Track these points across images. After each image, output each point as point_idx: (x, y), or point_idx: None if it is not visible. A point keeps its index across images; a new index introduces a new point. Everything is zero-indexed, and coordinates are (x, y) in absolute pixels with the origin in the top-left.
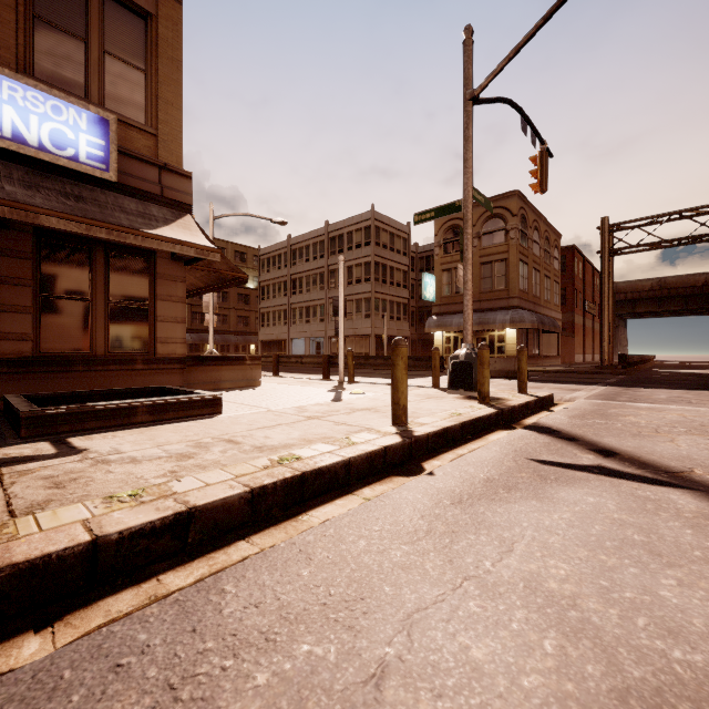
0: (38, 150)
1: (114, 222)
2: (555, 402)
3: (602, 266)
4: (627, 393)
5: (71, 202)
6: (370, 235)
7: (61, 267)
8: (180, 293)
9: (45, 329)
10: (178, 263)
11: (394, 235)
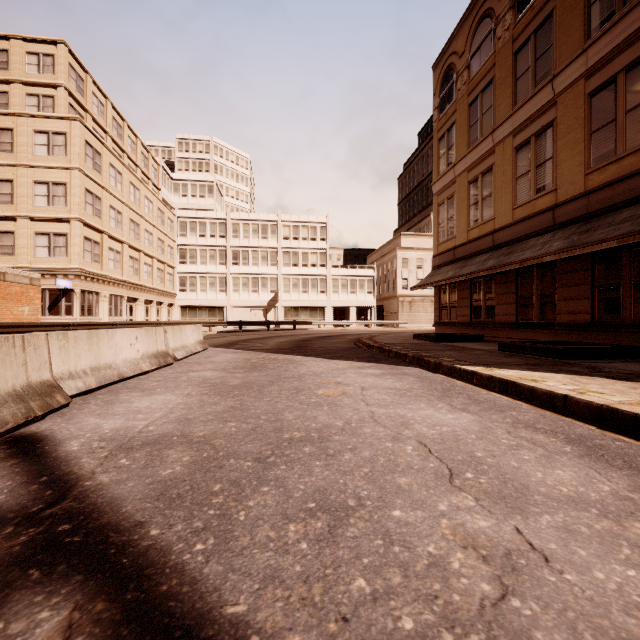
0: None
1: None
2: None
3: None
4: None
5: None
6: None
7: None
8: None
9: None
10: None
11: None
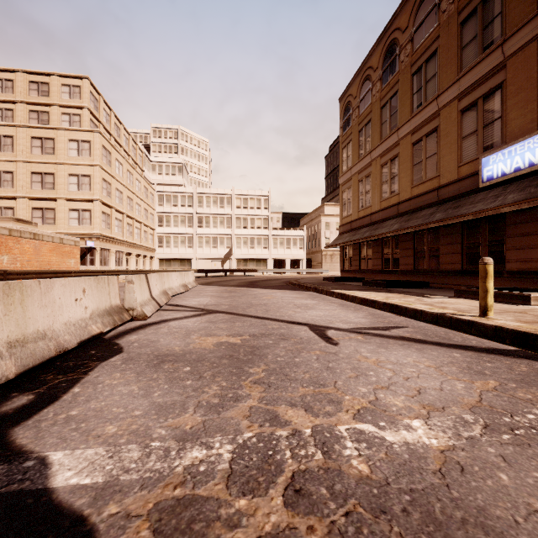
0: None
1: None
2: None
3: None
4: None
5: (535, 189)
6: None
7: None
8: None
9: None
10: None
11: None
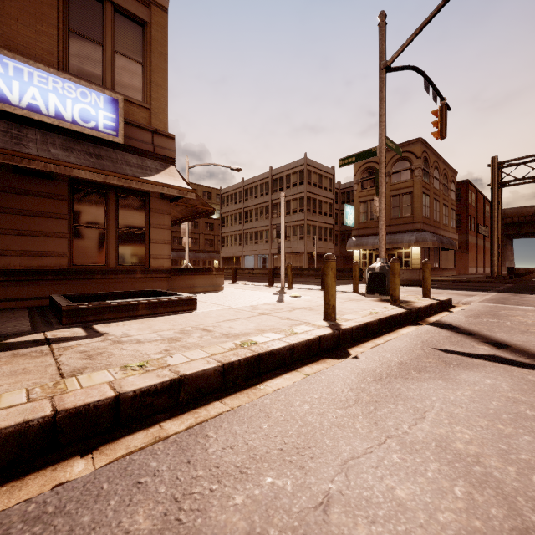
0: (71, 123)
1: (122, 172)
2: (453, 305)
3: (492, 196)
4: (515, 298)
5: (93, 159)
6: (303, 176)
7: (86, 205)
8: (166, 222)
9: (76, 249)
10: (165, 200)
11: (322, 176)
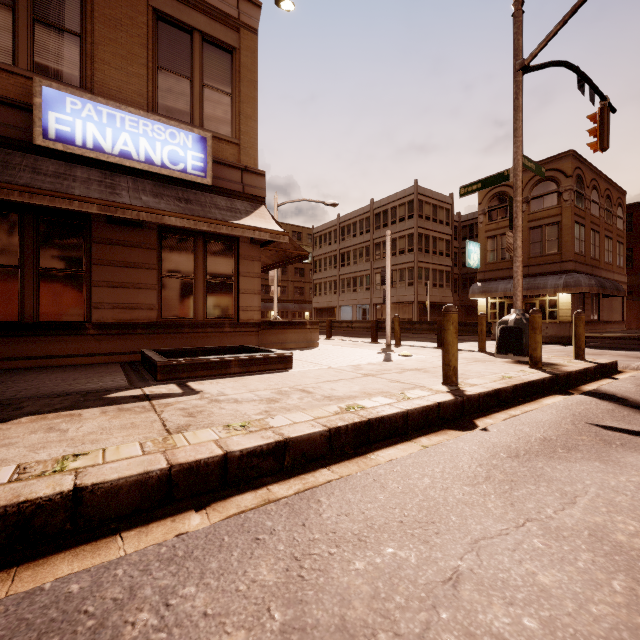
0: (161, 167)
1: (212, 217)
2: (619, 370)
3: None
4: None
5: (183, 204)
6: (413, 208)
7: (175, 254)
8: (256, 270)
9: (165, 301)
10: (255, 245)
11: (437, 206)
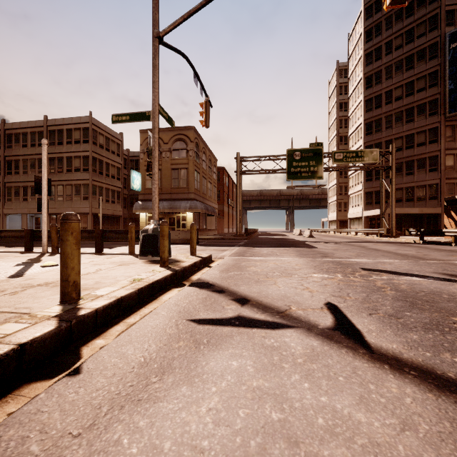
0: None
1: None
2: (213, 260)
3: (237, 179)
4: (249, 251)
5: None
6: (88, 135)
7: None
8: None
9: None
10: None
11: (110, 139)
